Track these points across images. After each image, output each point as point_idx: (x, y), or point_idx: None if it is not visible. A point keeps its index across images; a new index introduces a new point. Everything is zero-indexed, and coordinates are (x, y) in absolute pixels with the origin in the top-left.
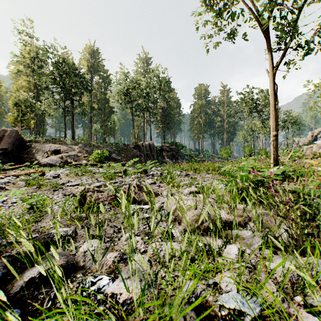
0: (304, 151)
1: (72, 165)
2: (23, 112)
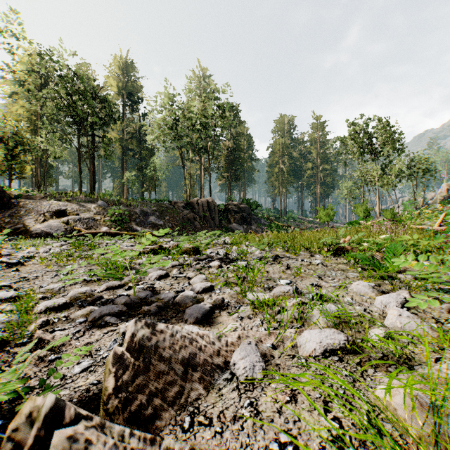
0: None
1: (81, 235)
2: (13, 152)
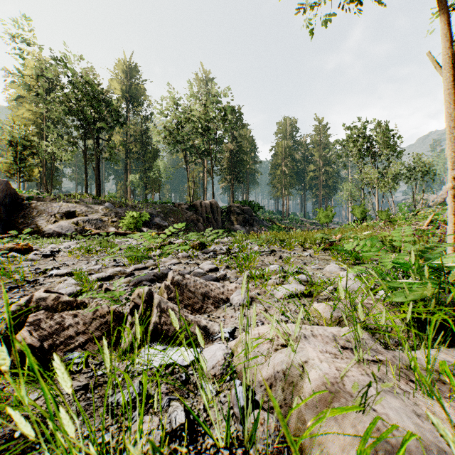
0: None
1: (92, 234)
2: (22, 156)
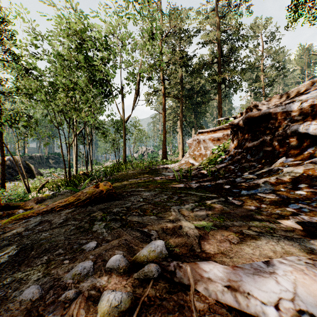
0: (106, 164)
1: None
2: None
